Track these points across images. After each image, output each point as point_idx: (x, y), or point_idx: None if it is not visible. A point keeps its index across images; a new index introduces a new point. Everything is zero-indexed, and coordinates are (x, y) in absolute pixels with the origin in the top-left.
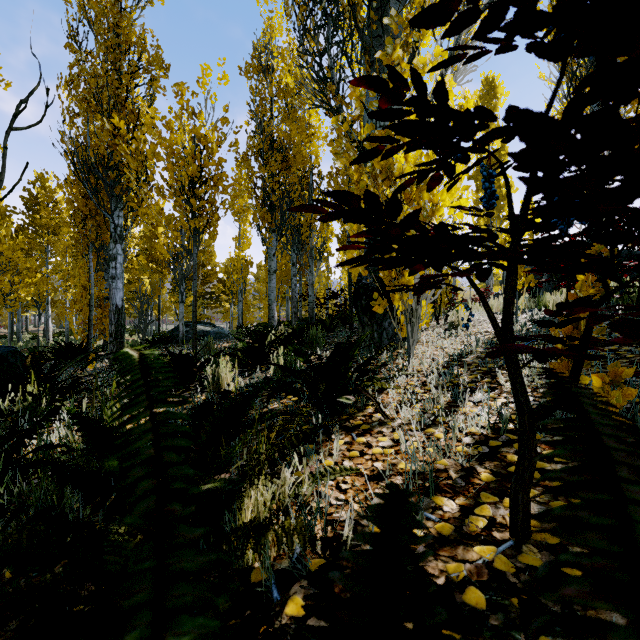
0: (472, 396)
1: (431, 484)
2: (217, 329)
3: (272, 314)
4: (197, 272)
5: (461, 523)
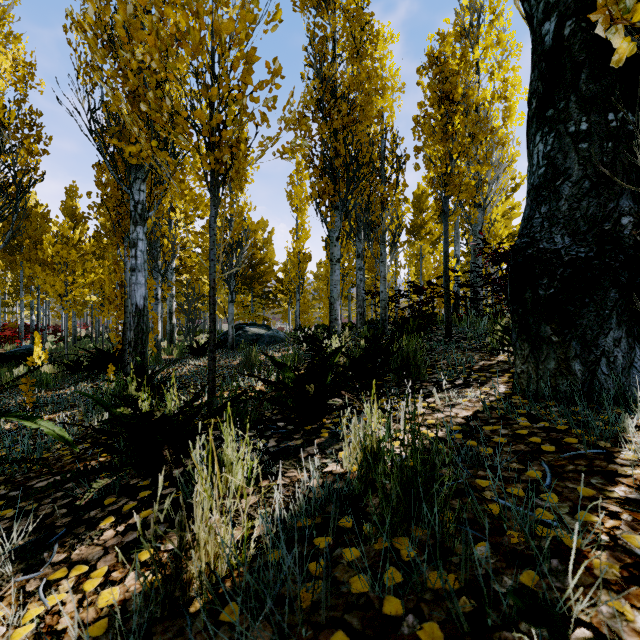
0: None
1: None
2: (272, 332)
3: (334, 315)
4: (254, 271)
5: None
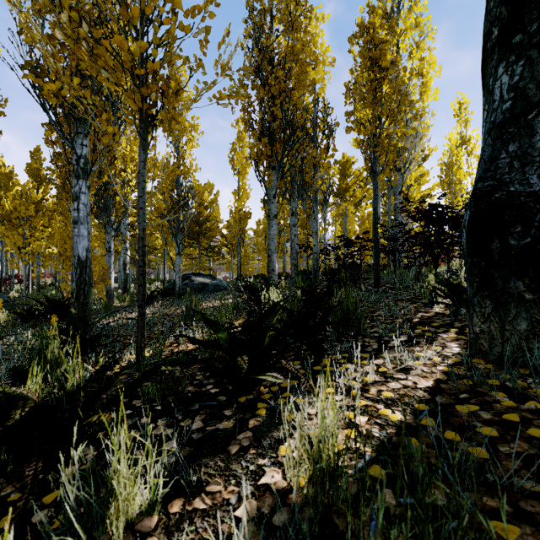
0: None
1: None
2: (215, 281)
3: (272, 267)
4: (201, 227)
5: None
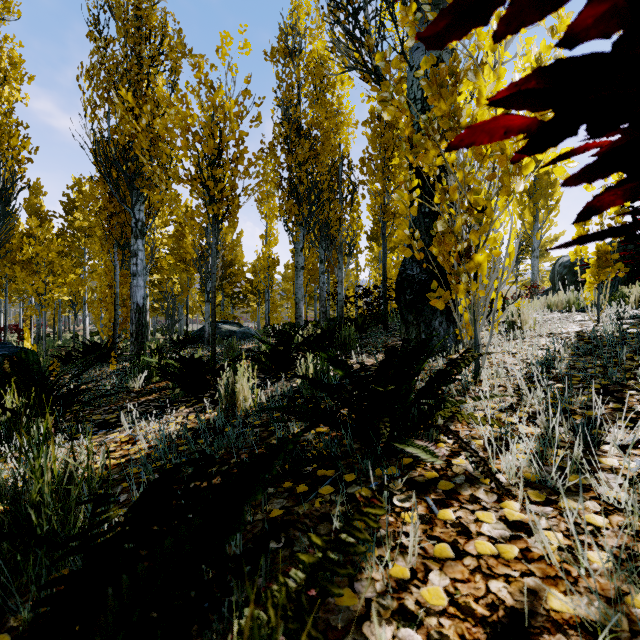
0: (608, 434)
1: None
2: (243, 329)
3: (299, 313)
4: (225, 272)
5: None
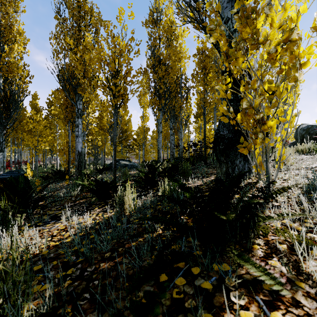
0: None
1: None
2: (132, 163)
3: (160, 155)
4: (123, 135)
5: None
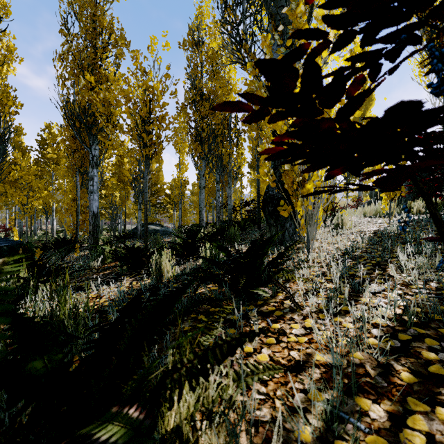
0: (369, 287)
1: (353, 385)
2: (164, 228)
3: (202, 218)
4: (151, 189)
5: (395, 437)
